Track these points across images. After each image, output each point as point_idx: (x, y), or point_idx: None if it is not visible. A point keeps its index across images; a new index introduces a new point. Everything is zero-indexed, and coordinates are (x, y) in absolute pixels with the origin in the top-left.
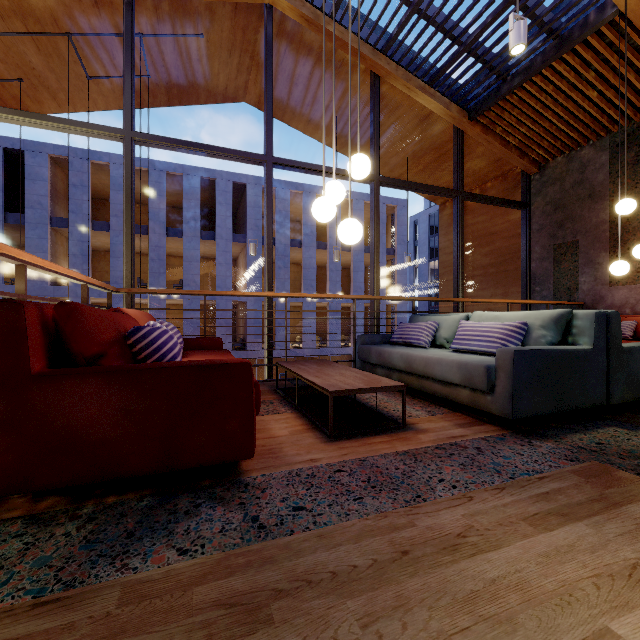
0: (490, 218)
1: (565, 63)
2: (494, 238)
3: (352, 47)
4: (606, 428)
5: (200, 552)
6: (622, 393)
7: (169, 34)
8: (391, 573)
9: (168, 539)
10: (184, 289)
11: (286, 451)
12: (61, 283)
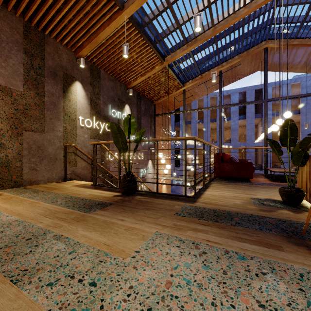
0: None
1: None
2: None
3: (307, 44)
4: None
5: (243, 184)
6: None
7: (230, 69)
8: (270, 188)
9: (239, 183)
10: (231, 142)
11: (261, 181)
12: (188, 143)
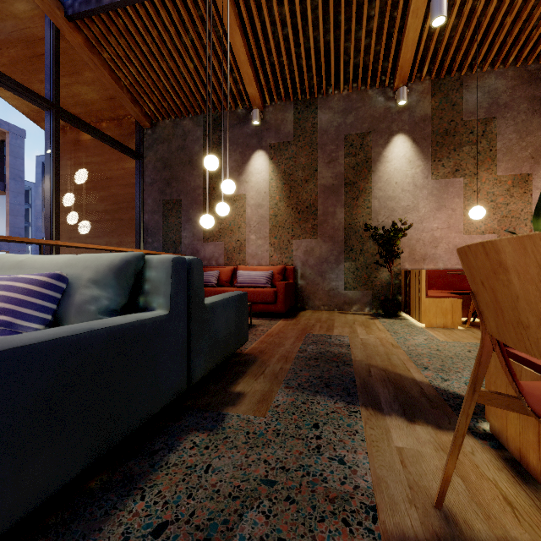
0: (106, 161)
1: (167, 13)
2: (110, 183)
3: None
4: (182, 443)
5: None
6: (205, 364)
7: None
8: None
9: None
10: None
11: None
12: None
